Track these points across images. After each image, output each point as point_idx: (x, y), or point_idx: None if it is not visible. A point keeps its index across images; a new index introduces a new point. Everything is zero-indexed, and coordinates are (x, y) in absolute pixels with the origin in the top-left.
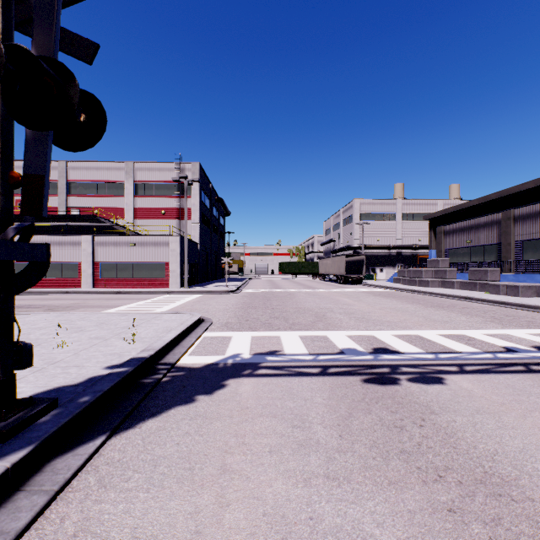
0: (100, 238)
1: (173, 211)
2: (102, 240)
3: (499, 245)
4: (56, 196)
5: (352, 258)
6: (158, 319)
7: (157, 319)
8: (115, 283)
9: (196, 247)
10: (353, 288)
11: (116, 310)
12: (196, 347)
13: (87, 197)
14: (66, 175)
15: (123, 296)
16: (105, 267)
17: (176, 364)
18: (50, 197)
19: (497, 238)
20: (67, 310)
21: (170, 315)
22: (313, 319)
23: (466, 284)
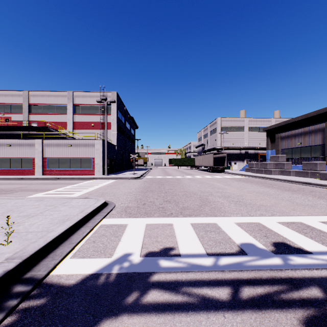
0: (47, 141)
1: (99, 124)
2: (49, 142)
3: (322, 146)
4: (21, 114)
5: (217, 155)
6: (65, 205)
7: (64, 205)
8: (57, 172)
9: (114, 148)
10: (220, 175)
11: (45, 193)
12: (86, 241)
13: (42, 115)
14: (28, 100)
15: (59, 181)
16: (51, 161)
17: (46, 278)
18: (17, 115)
19: (321, 140)
20: (6, 193)
21: (79, 200)
22: (199, 203)
23: (299, 173)
